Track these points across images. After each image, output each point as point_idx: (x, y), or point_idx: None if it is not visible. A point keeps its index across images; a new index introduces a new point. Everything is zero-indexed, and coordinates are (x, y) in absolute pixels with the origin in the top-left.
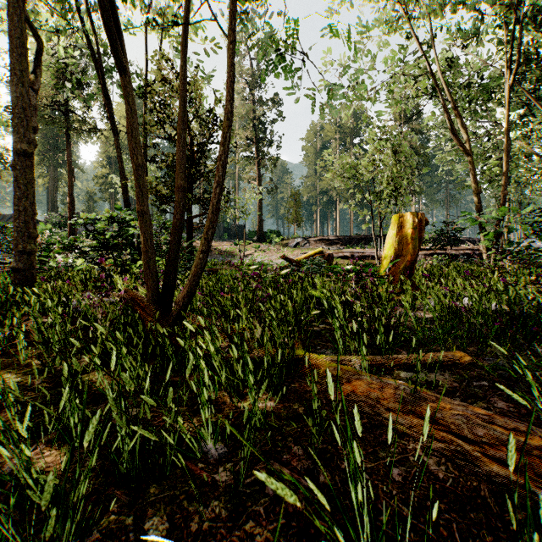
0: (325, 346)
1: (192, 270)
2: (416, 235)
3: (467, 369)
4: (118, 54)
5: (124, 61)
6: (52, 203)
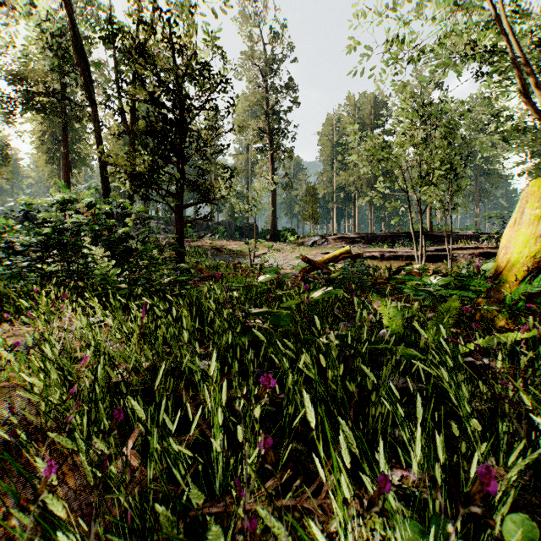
0: None
1: None
2: None
3: None
4: None
5: None
6: None
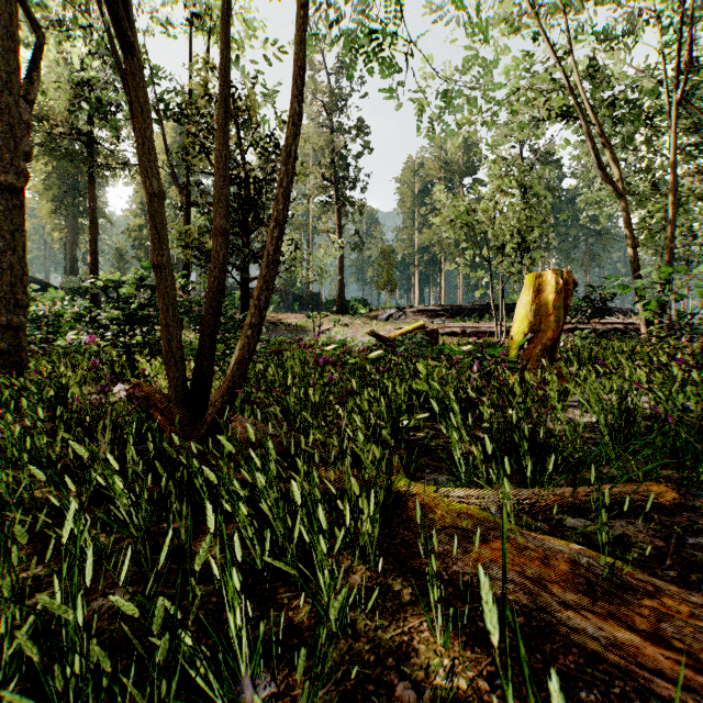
0: (438, 469)
1: (235, 354)
2: (560, 303)
3: (669, 513)
4: (121, 23)
5: (131, 34)
6: (71, 264)
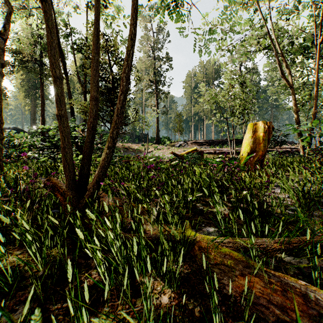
0: (208, 224)
1: (100, 163)
2: (266, 137)
3: None
4: None
5: None
6: (33, 121)
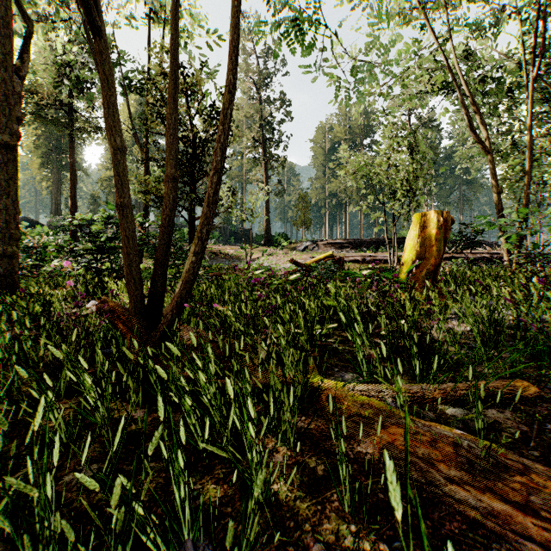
0: (344, 368)
1: (182, 276)
2: (441, 236)
3: (531, 403)
4: (91, 11)
5: (99, 20)
6: (56, 206)
